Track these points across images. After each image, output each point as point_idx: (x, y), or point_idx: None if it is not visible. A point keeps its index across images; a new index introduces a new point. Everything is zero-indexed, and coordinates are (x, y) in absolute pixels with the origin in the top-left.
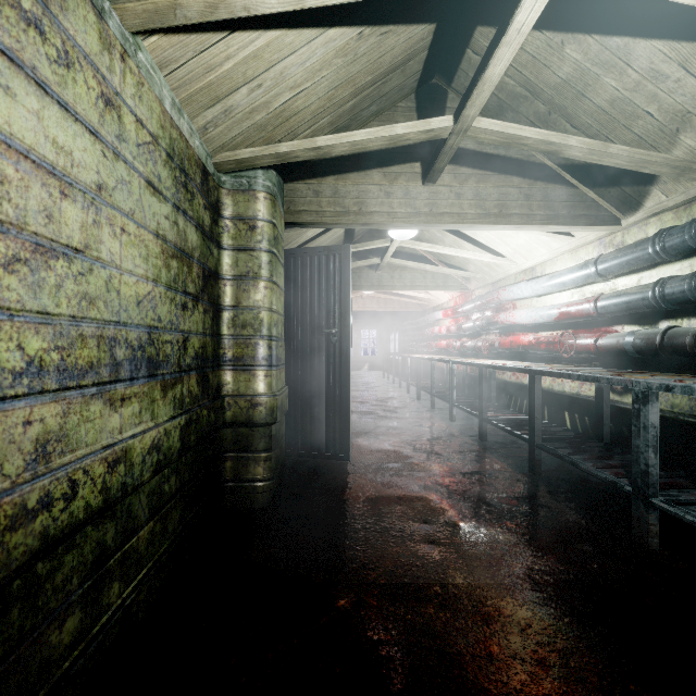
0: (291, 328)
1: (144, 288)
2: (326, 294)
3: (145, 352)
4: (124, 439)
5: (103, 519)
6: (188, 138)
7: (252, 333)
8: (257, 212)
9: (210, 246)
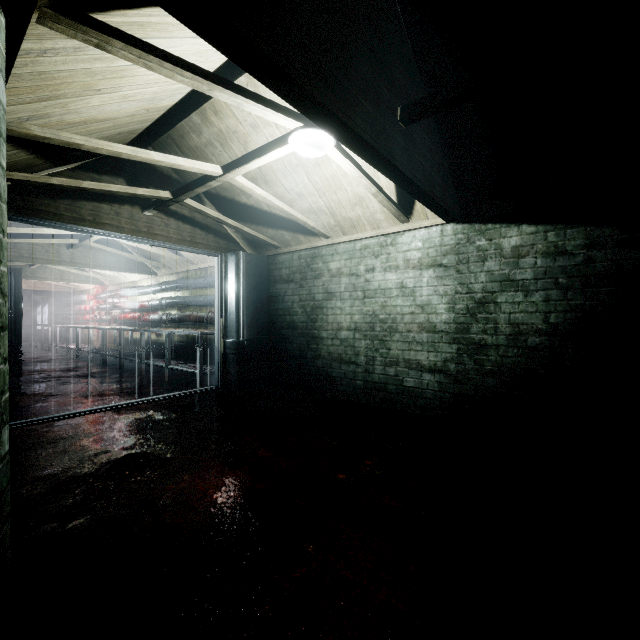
0: None
1: None
2: None
3: None
4: None
5: None
6: None
7: None
8: None
9: None
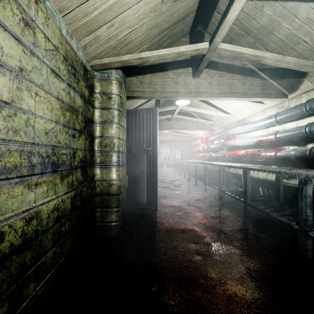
0: (130, 147)
1: (49, 126)
2: (146, 131)
3: (50, 159)
4: (36, 206)
5: (24, 250)
6: (76, 51)
7: (110, 149)
8: (112, 90)
9: (88, 106)
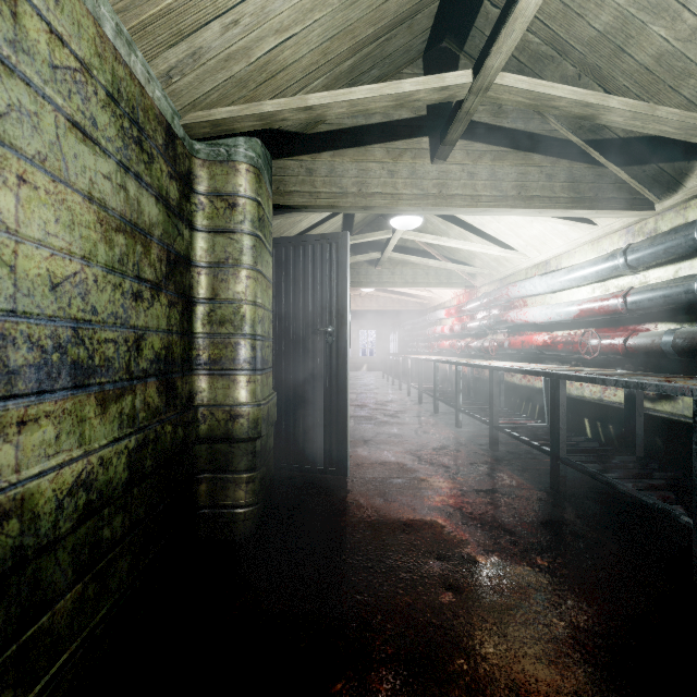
0: (282, 327)
1: (64, 267)
2: (321, 287)
3: (66, 355)
4: (20, 482)
5: None
6: (144, 84)
7: (232, 331)
8: (237, 187)
9: (178, 225)
